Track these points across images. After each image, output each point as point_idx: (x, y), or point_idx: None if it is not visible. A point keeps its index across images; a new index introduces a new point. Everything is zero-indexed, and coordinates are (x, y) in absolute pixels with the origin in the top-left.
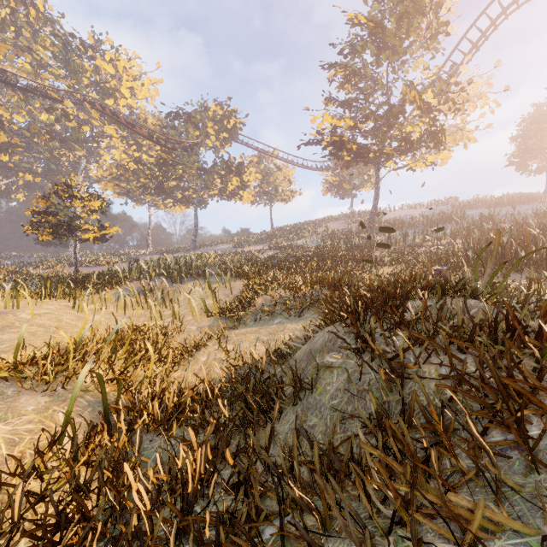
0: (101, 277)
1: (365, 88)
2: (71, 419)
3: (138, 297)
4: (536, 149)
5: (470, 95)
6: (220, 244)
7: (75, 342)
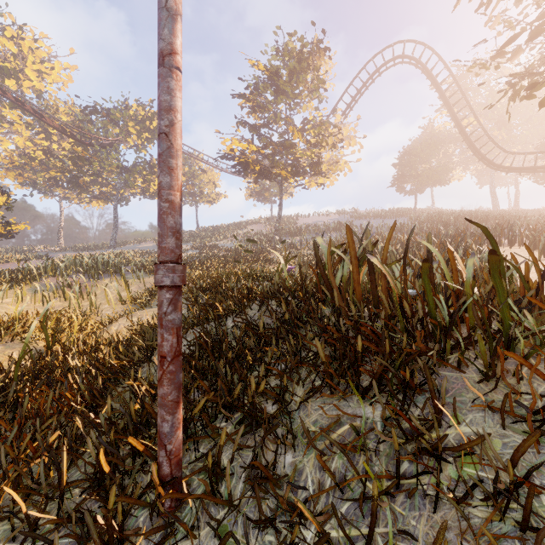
0: (11, 274)
1: (269, 118)
2: (28, 349)
3: (55, 292)
4: (408, 176)
5: (344, 136)
6: (143, 242)
7: (16, 315)
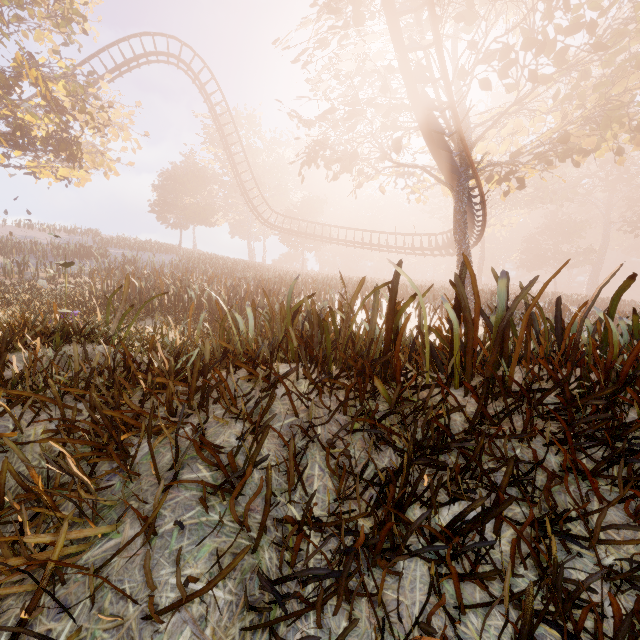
0: None
1: None
2: None
3: None
4: (173, 205)
5: (112, 120)
6: None
7: None
